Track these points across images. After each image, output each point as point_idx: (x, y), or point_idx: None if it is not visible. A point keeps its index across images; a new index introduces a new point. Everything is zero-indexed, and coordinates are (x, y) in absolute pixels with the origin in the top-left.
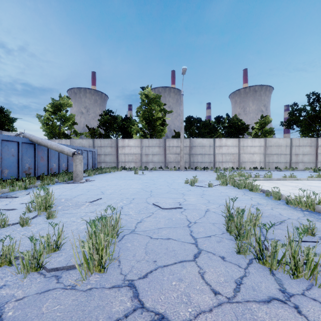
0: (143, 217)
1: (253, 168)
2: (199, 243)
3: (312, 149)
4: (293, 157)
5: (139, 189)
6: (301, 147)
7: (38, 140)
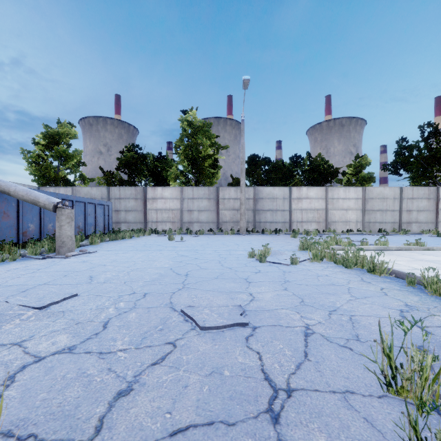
0: (141, 368)
1: (347, 230)
2: None
3: (430, 203)
4: (403, 214)
5: (165, 270)
6: (415, 200)
7: None
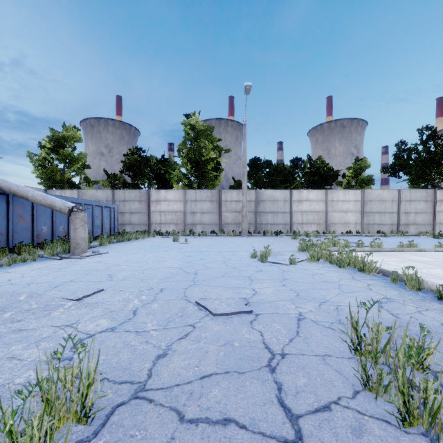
0: (171, 341)
1: (346, 232)
2: (308, 439)
3: (428, 206)
4: (401, 216)
5: (175, 269)
6: (413, 203)
7: (11, 187)
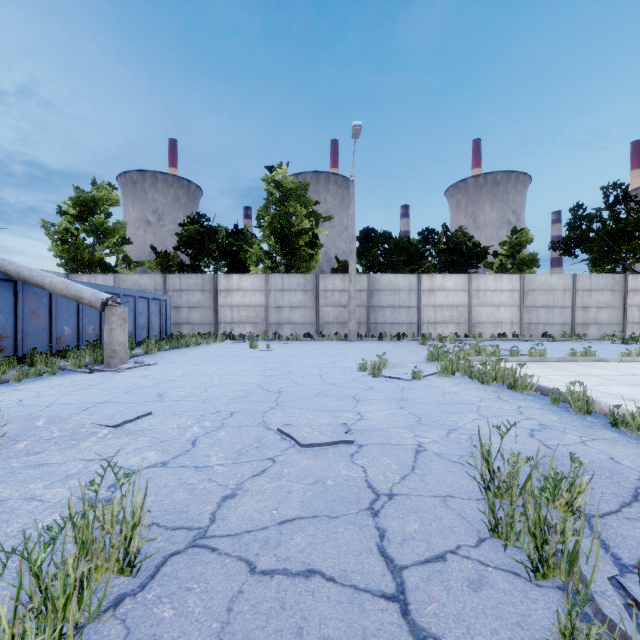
0: (243, 478)
1: (498, 335)
2: (411, 593)
3: (615, 297)
4: (577, 312)
5: (251, 386)
6: (594, 293)
7: (21, 271)
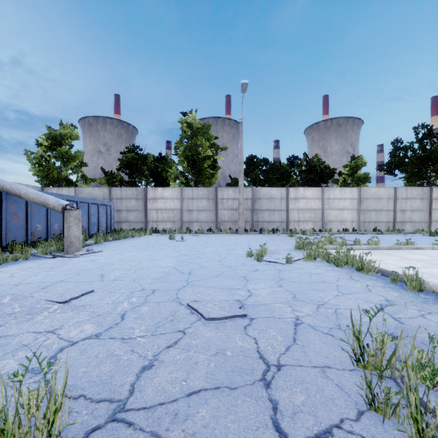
0: (159, 350)
1: (342, 230)
2: None
3: (424, 203)
4: (398, 214)
5: (169, 268)
6: (409, 200)
7: (4, 185)
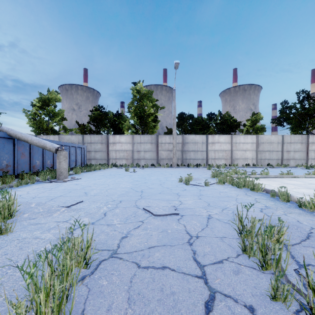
0: (129, 229)
1: (245, 165)
2: (208, 275)
3: (303, 146)
4: (284, 154)
5: (128, 189)
6: (293, 144)
7: (17, 134)
